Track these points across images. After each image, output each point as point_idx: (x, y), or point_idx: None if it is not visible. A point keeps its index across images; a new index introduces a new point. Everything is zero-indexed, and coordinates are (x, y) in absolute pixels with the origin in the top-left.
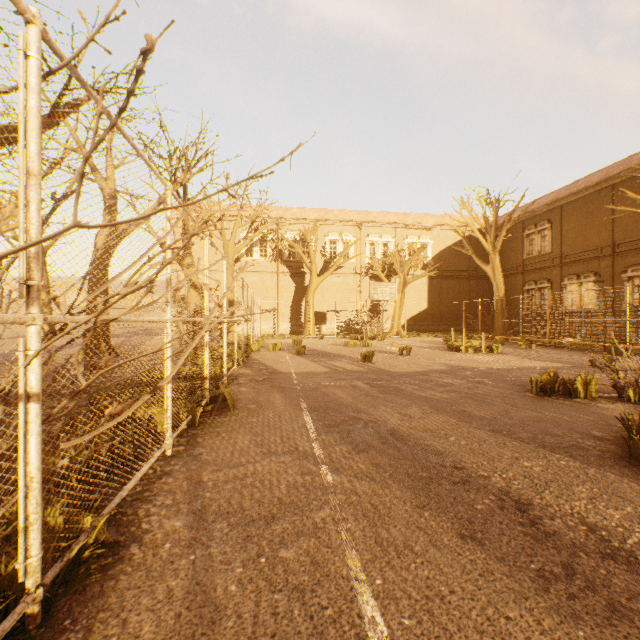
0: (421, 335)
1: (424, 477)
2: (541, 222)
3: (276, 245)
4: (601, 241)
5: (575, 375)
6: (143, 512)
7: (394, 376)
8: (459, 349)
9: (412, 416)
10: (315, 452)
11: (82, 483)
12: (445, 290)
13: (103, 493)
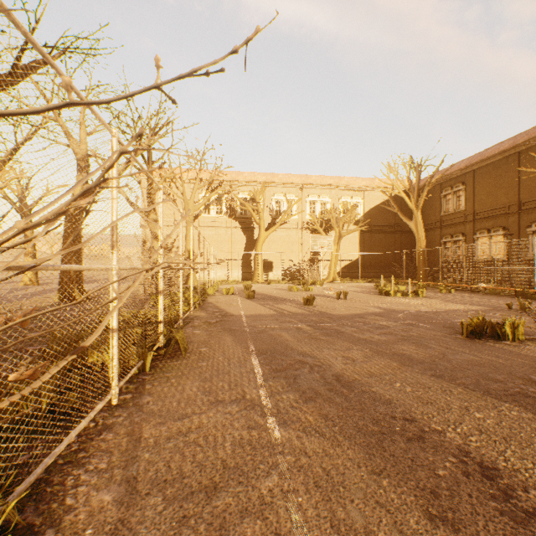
0: (354, 281)
1: (376, 432)
2: (456, 184)
3: (230, 204)
4: (509, 200)
5: (502, 319)
6: (71, 480)
7: (334, 318)
8: (388, 293)
9: (355, 359)
10: (262, 401)
11: (16, 440)
12: (374, 242)
13: (34, 454)
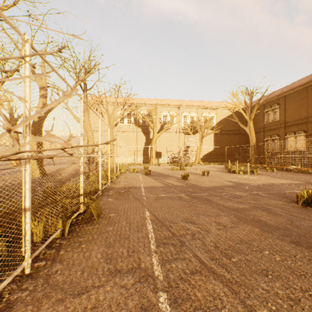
0: (211, 164)
1: None
2: (274, 105)
3: (135, 117)
4: (307, 114)
5: None
6: None
7: (203, 189)
8: (235, 172)
9: (225, 225)
10: (154, 271)
11: None
12: (222, 140)
13: None
